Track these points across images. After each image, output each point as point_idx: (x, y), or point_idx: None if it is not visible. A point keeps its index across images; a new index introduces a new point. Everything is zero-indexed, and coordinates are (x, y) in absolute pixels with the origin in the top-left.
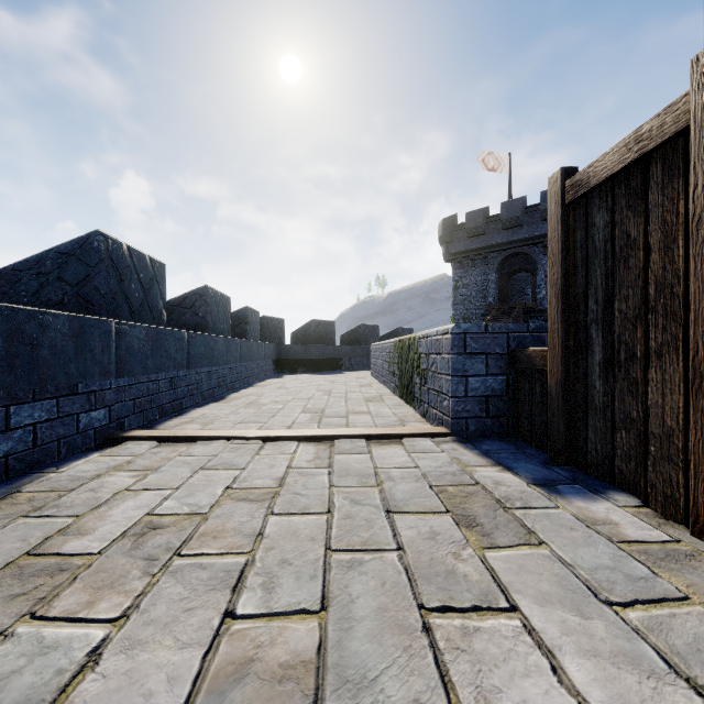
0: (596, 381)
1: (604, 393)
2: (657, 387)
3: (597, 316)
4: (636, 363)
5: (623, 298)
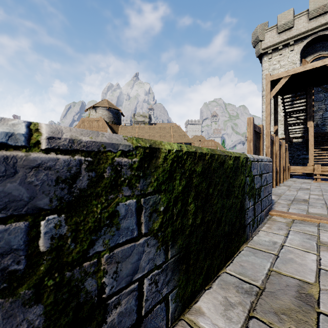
0: None
1: None
2: None
3: None
4: None
5: None
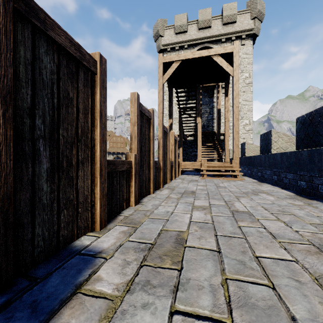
0: (44, 184)
1: (51, 191)
2: (82, 179)
3: (45, 134)
4: (72, 168)
5: (65, 129)
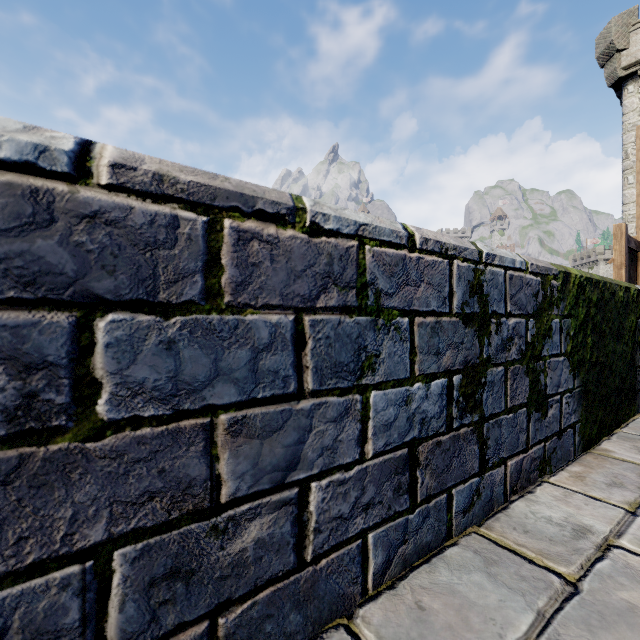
0: None
1: None
2: None
3: None
4: None
5: None
